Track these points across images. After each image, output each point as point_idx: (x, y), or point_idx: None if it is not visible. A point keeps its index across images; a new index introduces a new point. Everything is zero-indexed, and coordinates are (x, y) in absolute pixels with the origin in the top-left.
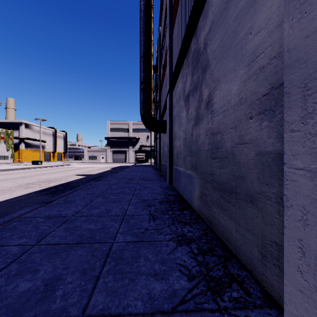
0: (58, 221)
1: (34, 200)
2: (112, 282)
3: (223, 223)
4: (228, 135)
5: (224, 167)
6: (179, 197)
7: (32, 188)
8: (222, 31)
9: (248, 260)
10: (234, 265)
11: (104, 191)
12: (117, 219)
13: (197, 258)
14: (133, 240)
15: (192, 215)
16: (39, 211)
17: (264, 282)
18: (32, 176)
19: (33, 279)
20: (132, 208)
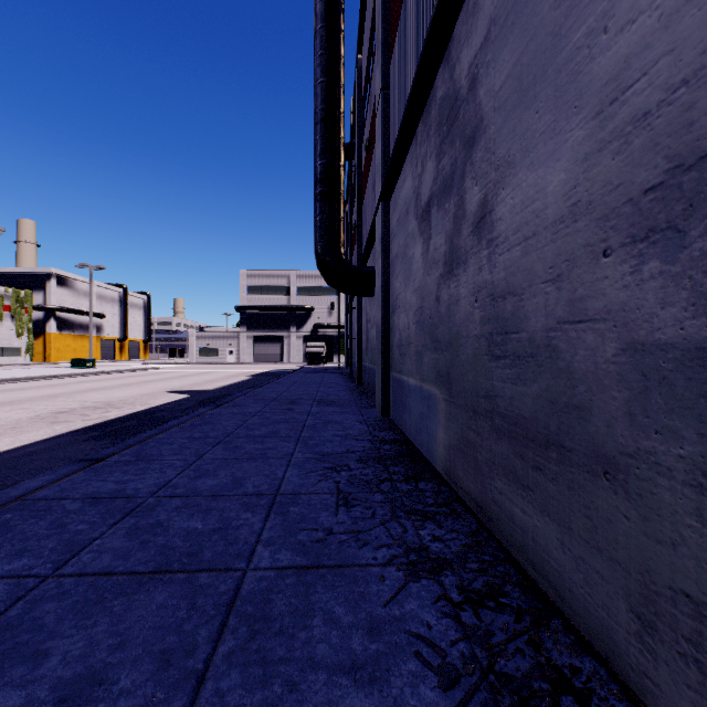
0: (114, 510)
1: (67, 452)
2: (239, 691)
3: (522, 520)
4: (537, 301)
5: (524, 381)
6: (406, 448)
7: (67, 423)
8: (519, 38)
9: (599, 627)
10: (559, 638)
11: (231, 433)
12: (258, 505)
13: (462, 618)
14: (296, 564)
15: (441, 494)
16: (72, 482)
17: (648, 697)
18: (70, 395)
19: (29, 680)
20: (294, 476)
